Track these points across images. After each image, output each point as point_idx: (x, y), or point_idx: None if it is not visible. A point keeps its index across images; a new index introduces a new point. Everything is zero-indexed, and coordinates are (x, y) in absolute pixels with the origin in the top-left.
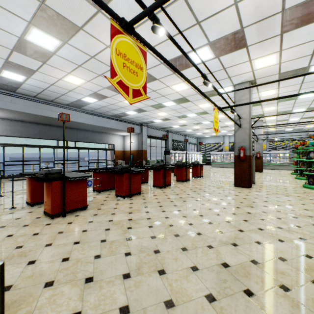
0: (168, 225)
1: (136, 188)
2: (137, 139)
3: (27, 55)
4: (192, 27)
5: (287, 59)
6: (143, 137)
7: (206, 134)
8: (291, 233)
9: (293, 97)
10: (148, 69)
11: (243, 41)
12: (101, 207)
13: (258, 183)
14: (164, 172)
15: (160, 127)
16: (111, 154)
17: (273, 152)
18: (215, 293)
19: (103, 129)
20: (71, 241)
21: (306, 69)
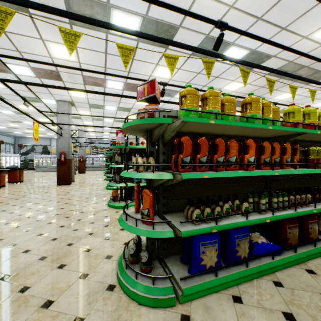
0: None
1: None
2: None
3: None
4: (11, 50)
5: (92, 98)
6: None
7: (29, 134)
8: (82, 201)
9: (101, 119)
10: None
11: (60, 77)
12: None
13: (78, 181)
14: None
15: None
16: None
17: (95, 156)
18: (31, 229)
19: None
20: None
21: (103, 106)
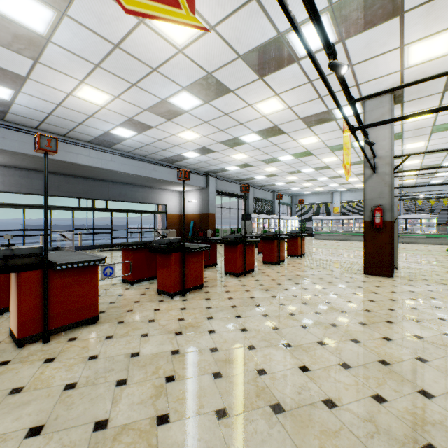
0: (254, 373)
1: (194, 278)
2: (201, 197)
3: (3, 44)
4: None
5: None
6: (209, 194)
7: (306, 189)
8: None
9: None
10: (216, 71)
11: None
12: (126, 318)
13: (402, 268)
14: (242, 250)
15: (235, 179)
16: (162, 220)
17: (411, 216)
18: None
19: (148, 181)
20: (26, 423)
21: None
